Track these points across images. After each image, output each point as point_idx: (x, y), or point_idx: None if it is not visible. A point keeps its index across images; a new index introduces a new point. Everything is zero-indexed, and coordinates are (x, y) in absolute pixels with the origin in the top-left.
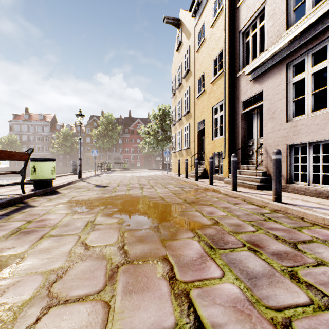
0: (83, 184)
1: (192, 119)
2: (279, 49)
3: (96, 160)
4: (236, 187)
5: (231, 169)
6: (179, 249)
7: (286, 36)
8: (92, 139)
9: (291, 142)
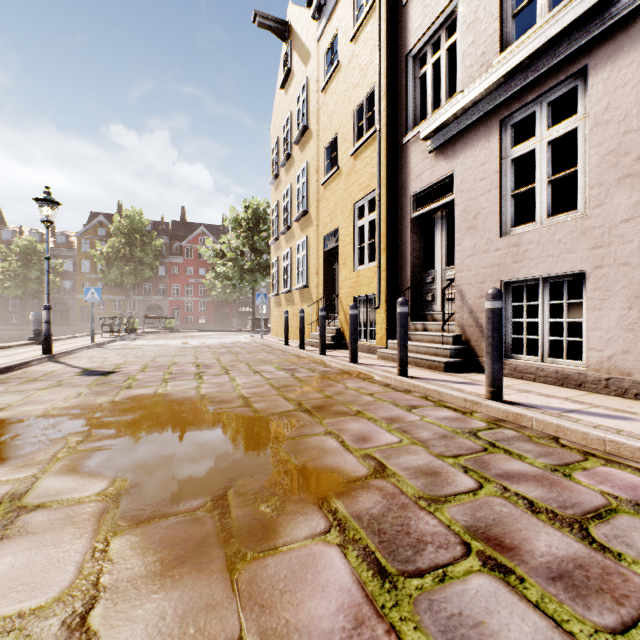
0: (49, 370)
1: (312, 228)
2: (488, 89)
3: (106, 311)
4: (407, 368)
5: (391, 330)
6: (285, 597)
7: (502, 62)
8: (94, 265)
9: (509, 275)
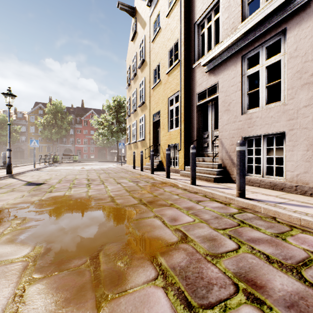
0: (9, 182)
1: (147, 110)
2: (235, 40)
3: (43, 152)
4: (195, 181)
5: (186, 161)
6: None
7: (242, 26)
8: (37, 128)
9: (246, 134)
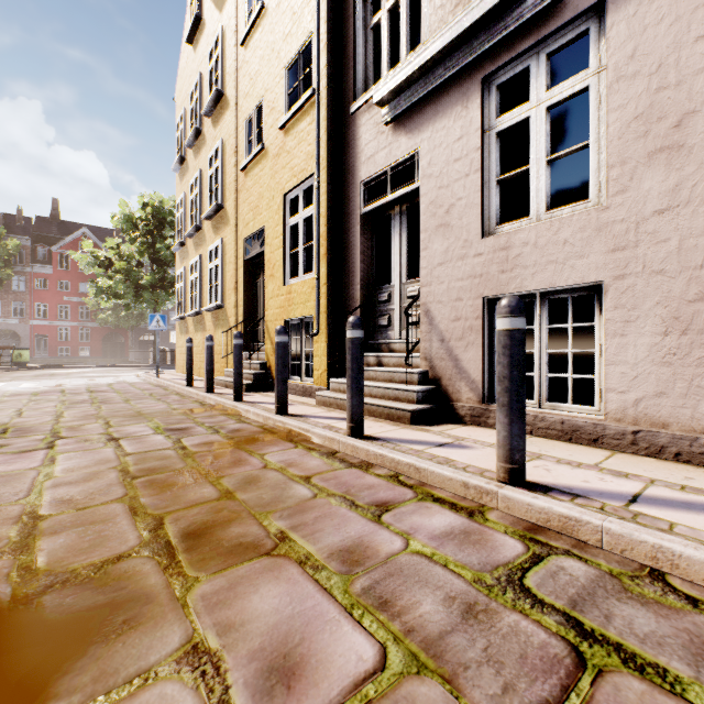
0: None
1: (229, 228)
2: (469, 31)
3: None
4: (362, 424)
5: (334, 364)
6: None
7: None
8: None
9: (495, 290)
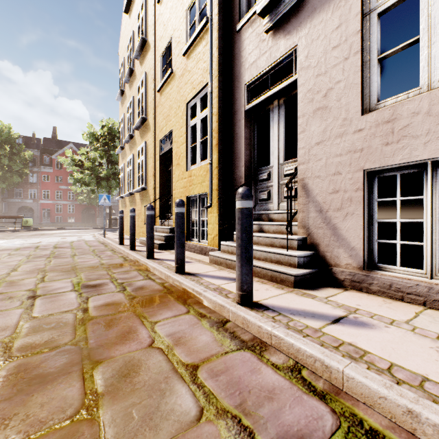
0: None
1: (150, 133)
2: None
3: None
4: (251, 292)
5: (223, 230)
6: None
7: None
8: None
9: (377, 162)
